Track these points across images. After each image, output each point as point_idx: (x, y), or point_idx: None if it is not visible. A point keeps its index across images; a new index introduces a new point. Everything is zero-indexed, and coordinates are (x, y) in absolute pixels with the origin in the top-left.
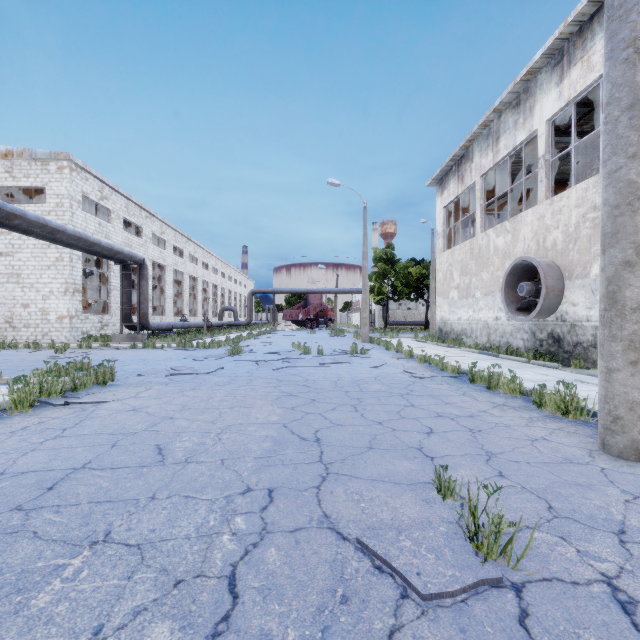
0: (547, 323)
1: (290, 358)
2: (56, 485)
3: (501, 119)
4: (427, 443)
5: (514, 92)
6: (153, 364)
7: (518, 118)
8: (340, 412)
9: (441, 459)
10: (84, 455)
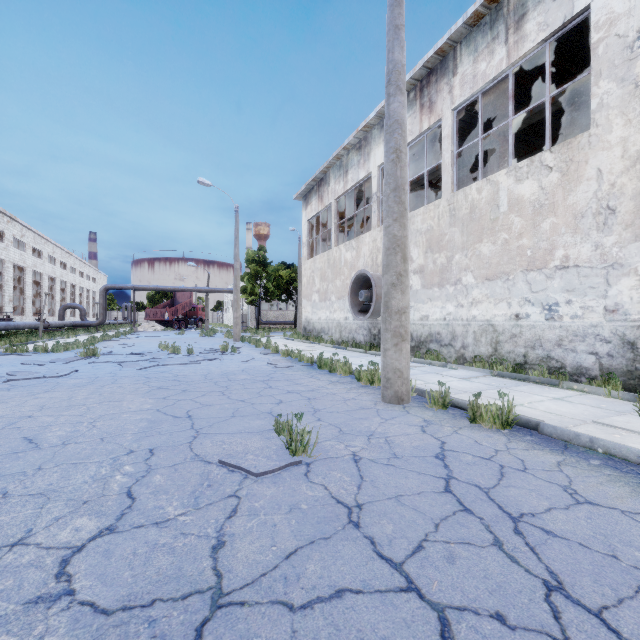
0: (378, 322)
1: (158, 358)
2: None
3: (349, 156)
4: (276, 409)
5: (357, 138)
6: None
7: (360, 159)
8: (209, 397)
9: (283, 416)
10: None
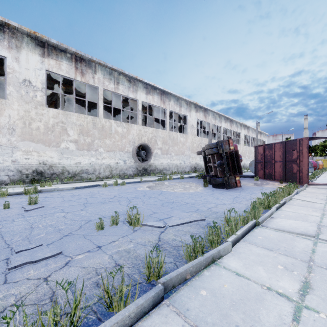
0: None
1: None
2: None
3: None
4: None
5: None
6: None
7: None
8: None
9: None
10: None
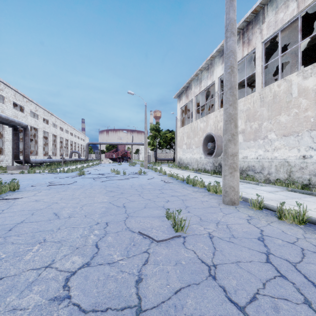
0: (218, 159)
1: (110, 176)
2: (12, 229)
3: (202, 74)
4: (166, 205)
5: (207, 64)
6: (37, 181)
7: (208, 74)
8: (133, 196)
9: (170, 209)
10: (19, 218)
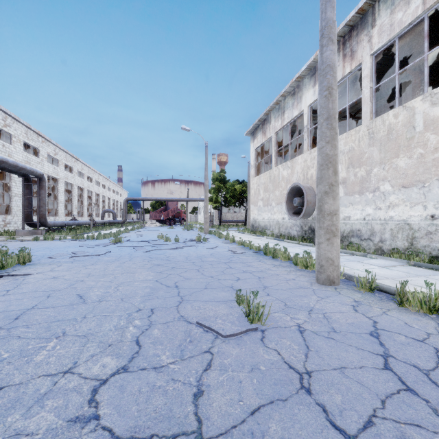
0: (308, 221)
1: (157, 244)
2: (19, 317)
3: (285, 101)
4: (235, 284)
5: (292, 86)
6: (56, 250)
7: (294, 102)
8: (189, 273)
9: (241, 290)
10: (30, 302)
